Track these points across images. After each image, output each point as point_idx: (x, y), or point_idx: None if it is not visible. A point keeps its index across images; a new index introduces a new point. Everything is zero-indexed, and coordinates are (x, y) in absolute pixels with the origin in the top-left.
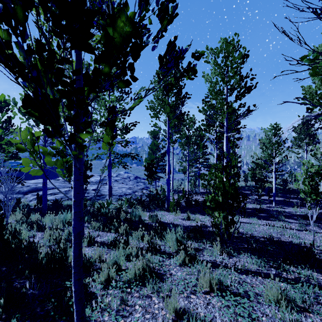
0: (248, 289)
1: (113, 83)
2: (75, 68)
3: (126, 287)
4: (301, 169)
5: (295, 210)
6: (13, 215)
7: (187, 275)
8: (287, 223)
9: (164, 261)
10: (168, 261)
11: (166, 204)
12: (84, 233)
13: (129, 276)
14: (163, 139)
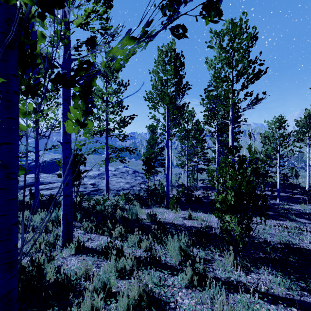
0: None
1: (95, 40)
2: None
3: None
4: (299, 164)
5: (302, 207)
6: None
7: (198, 305)
8: (300, 224)
9: (165, 280)
10: (171, 279)
11: (165, 200)
12: (72, 237)
13: (120, 309)
14: (162, 133)
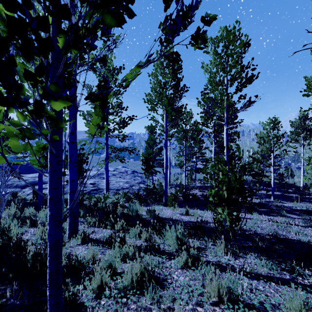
0: (262, 298)
1: (106, 58)
2: (51, 21)
3: (122, 295)
4: (296, 164)
5: (294, 204)
6: (8, 209)
7: (191, 281)
8: (290, 219)
9: (164, 263)
10: (169, 262)
11: (164, 198)
12: (78, 229)
13: (125, 283)
14: (160, 133)
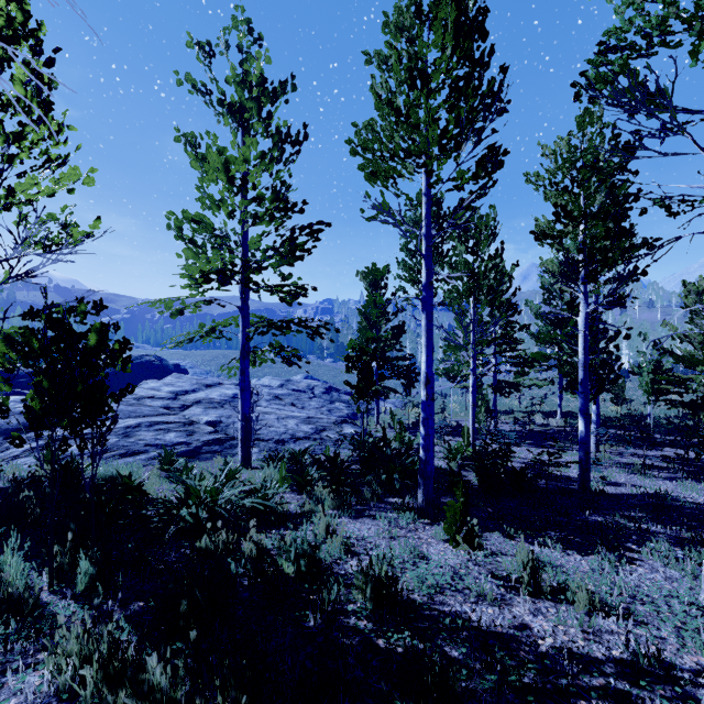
0: None
1: None
2: None
3: None
4: None
5: None
6: None
7: None
8: None
9: None
10: None
11: (421, 490)
12: None
13: None
14: (399, 286)
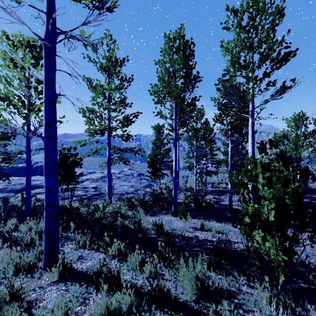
0: None
1: None
2: None
3: None
4: (313, 166)
5: None
6: None
7: None
8: None
9: None
10: None
11: (173, 206)
12: (58, 256)
13: None
14: (168, 133)
